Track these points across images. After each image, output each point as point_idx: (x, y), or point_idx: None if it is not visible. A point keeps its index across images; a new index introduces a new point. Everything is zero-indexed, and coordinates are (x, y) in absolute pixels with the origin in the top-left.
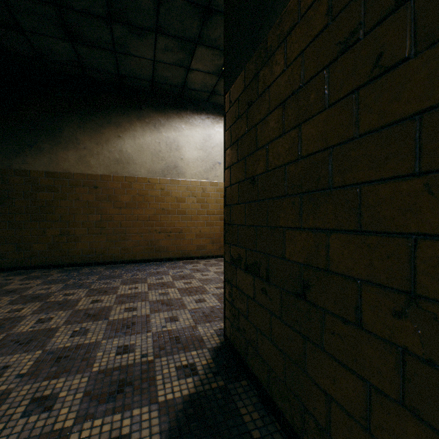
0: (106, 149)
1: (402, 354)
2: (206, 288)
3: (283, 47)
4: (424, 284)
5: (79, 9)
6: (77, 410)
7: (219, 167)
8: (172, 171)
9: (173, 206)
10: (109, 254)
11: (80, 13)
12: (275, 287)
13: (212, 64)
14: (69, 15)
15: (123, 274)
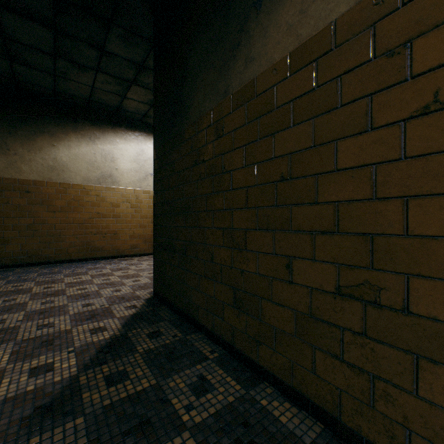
0: (40, 156)
1: (204, 262)
2: (141, 274)
3: (179, 148)
4: (207, 241)
5: (26, 44)
6: (71, 325)
7: (151, 177)
8: (107, 179)
9: (109, 211)
10: (43, 255)
11: (26, 46)
12: (176, 254)
13: (145, 97)
14: (14, 45)
15: (63, 271)
